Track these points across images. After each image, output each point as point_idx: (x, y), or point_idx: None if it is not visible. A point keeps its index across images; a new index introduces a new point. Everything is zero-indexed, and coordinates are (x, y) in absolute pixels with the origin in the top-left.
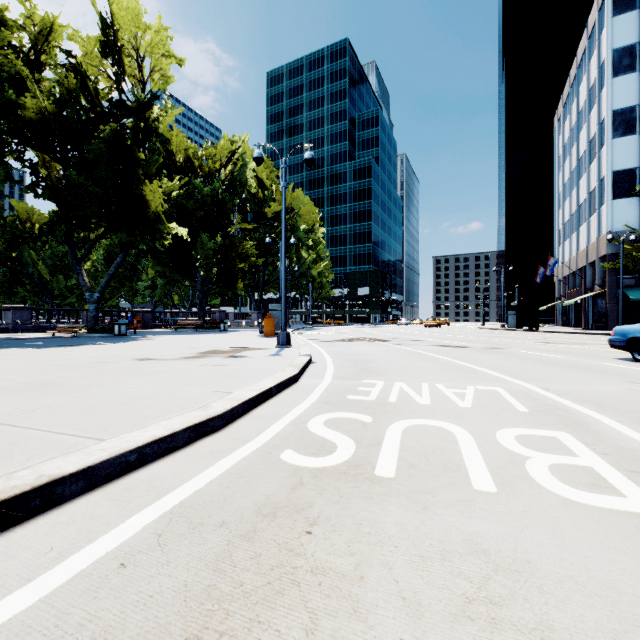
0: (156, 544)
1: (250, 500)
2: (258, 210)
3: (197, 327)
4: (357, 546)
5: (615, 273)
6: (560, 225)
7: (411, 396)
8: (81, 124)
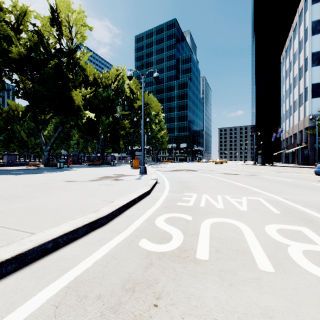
0: (53, 315)
1: (118, 277)
2: (130, 104)
3: (99, 163)
4: (188, 318)
5: (313, 136)
6: (284, 112)
7: (212, 203)
8: (40, 60)
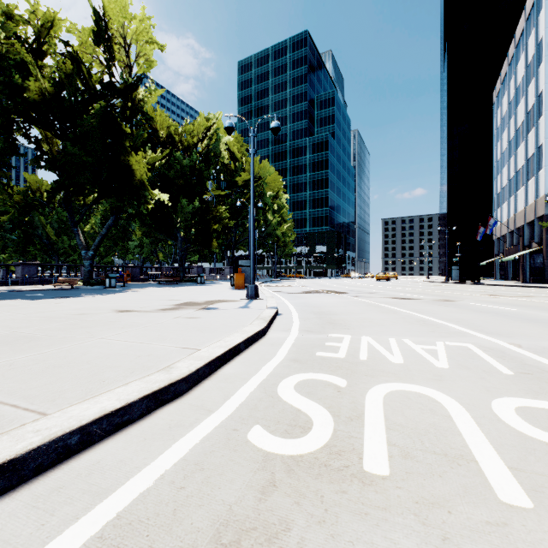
0: None
1: (207, 514)
2: (230, 179)
3: (177, 280)
4: None
5: None
6: (498, 189)
7: (381, 353)
8: (77, 104)
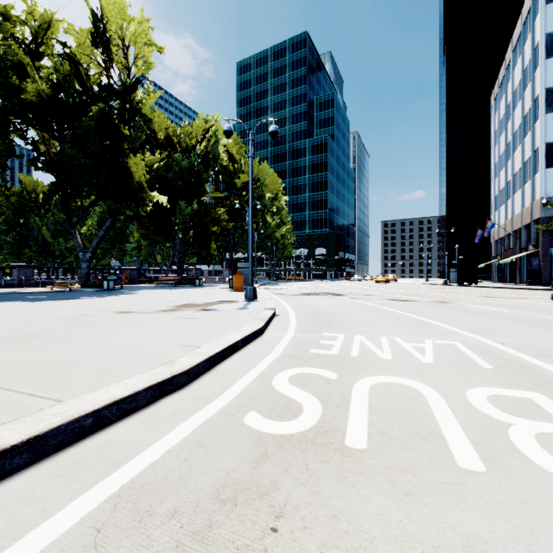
0: (92, 545)
1: (208, 478)
2: (229, 181)
3: (176, 283)
4: None
5: (548, 234)
6: (496, 192)
7: (372, 350)
8: (75, 106)
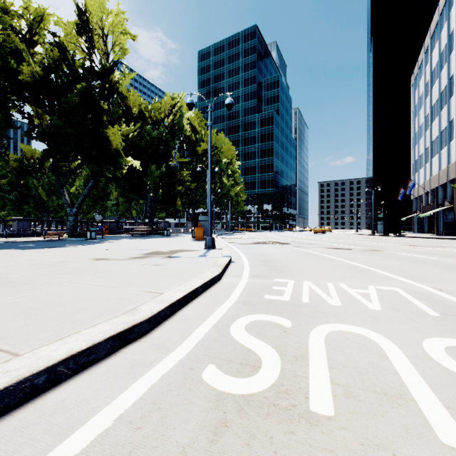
0: None
1: None
2: (192, 148)
3: (147, 233)
4: None
5: None
6: (416, 157)
7: (321, 296)
8: (63, 85)
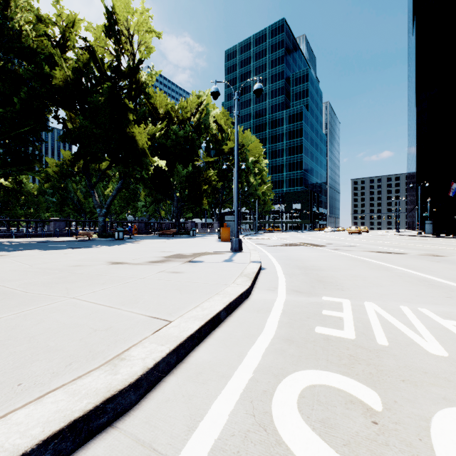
0: None
1: None
2: (218, 147)
3: (174, 233)
4: None
5: None
6: None
7: (402, 332)
8: (92, 88)
